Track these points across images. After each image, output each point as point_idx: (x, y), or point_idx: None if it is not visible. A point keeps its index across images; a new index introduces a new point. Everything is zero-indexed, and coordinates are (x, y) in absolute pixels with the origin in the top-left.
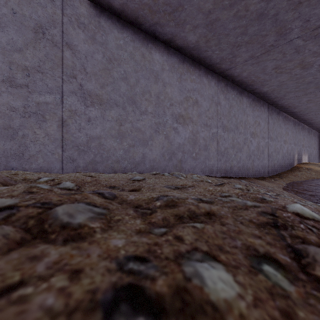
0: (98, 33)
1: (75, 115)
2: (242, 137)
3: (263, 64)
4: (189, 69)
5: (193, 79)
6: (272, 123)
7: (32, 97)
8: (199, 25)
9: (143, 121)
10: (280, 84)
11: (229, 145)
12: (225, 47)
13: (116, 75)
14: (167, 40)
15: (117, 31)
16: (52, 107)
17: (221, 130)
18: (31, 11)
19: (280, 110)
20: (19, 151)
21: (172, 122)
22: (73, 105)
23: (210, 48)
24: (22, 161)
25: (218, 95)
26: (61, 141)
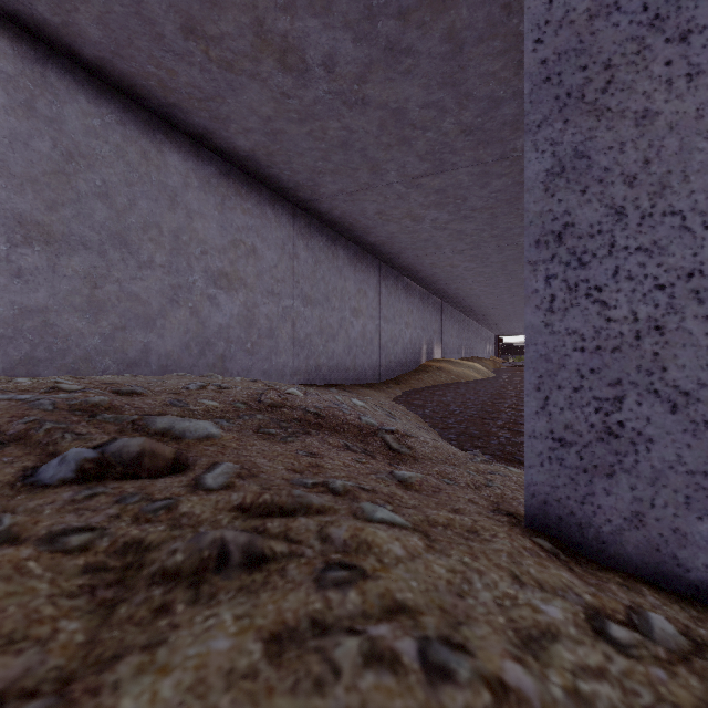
0: (42, 97)
1: None
2: (336, 316)
3: (361, 204)
4: (239, 189)
5: (247, 209)
6: (387, 294)
7: None
8: (255, 130)
9: (145, 280)
10: (391, 235)
11: (314, 329)
12: (300, 169)
13: (85, 186)
14: (195, 134)
15: (87, 100)
16: None
17: (299, 302)
18: None
19: (400, 272)
20: None
21: (206, 286)
22: None
23: (276, 164)
24: None
25: (295, 241)
26: None
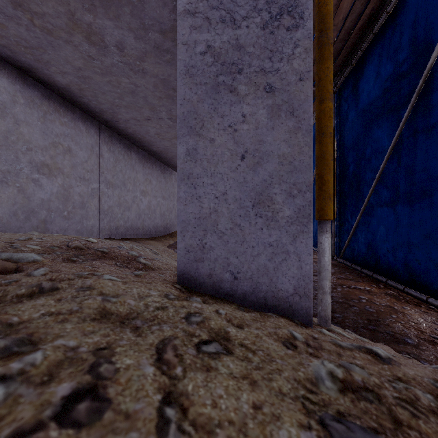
0: None
1: None
2: (130, 195)
3: (145, 127)
4: (58, 108)
5: (64, 122)
6: (165, 182)
7: None
8: (69, 73)
9: None
10: (166, 148)
11: (114, 203)
12: (103, 102)
13: None
14: (22, 67)
15: None
16: None
17: (104, 186)
18: None
19: (173, 170)
20: None
21: (31, 172)
22: None
23: (86, 96)
24: None
25: (100, 146)
26: None
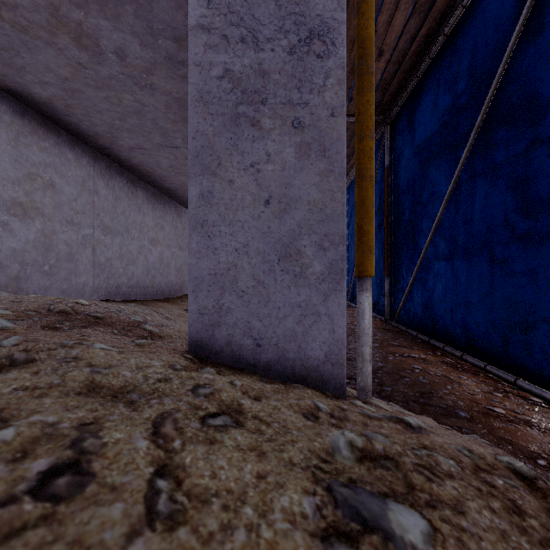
0: None
1: None
2: (136, 244)
3: (156, 158)
4: (36, 129)
5: (44, 148)
6: (182, 228)
7: None
8: (52, 84)
9: None
10: (183, 184)
11: (114, 254)
12: (99, 123)
13: None
14: None
15: None
16: None
17: (100, 232)
18: None
19: None
20: None
21: None
22: None
23: (75, 115)
24: None
25: (95, 180)
26: None
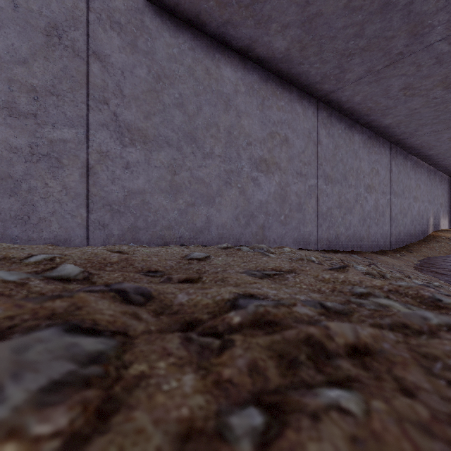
0: (141, 37)
1: (107, 158)
2: (352, 192)
3: (385, 82)
4: (275, 91)
5: (281, 107)
6: (397, 172)
7: (42, 132)
8: (291, 24)
9: (207, 168)
10: (411, 113)
11: (333, 203)
12: (329, 58)
13: (168, 99)
14: (242, 48)
15: (169, 35)
16: (73, 146)
17: (322, 181)
18: (40, 3)
19: (409, 152)
20: (23, 213)
21: (250, 170)
22: (103, 144)
23: (307, 59)
24: (28, 227)
25: (318, 130)
26: (86, 198)
